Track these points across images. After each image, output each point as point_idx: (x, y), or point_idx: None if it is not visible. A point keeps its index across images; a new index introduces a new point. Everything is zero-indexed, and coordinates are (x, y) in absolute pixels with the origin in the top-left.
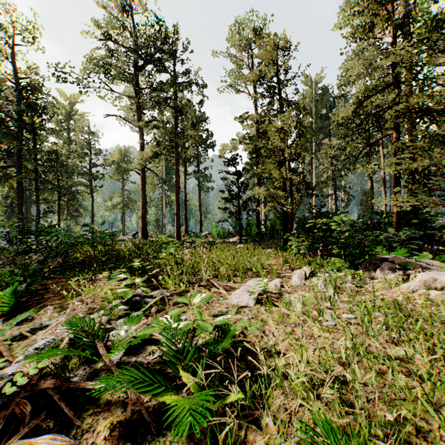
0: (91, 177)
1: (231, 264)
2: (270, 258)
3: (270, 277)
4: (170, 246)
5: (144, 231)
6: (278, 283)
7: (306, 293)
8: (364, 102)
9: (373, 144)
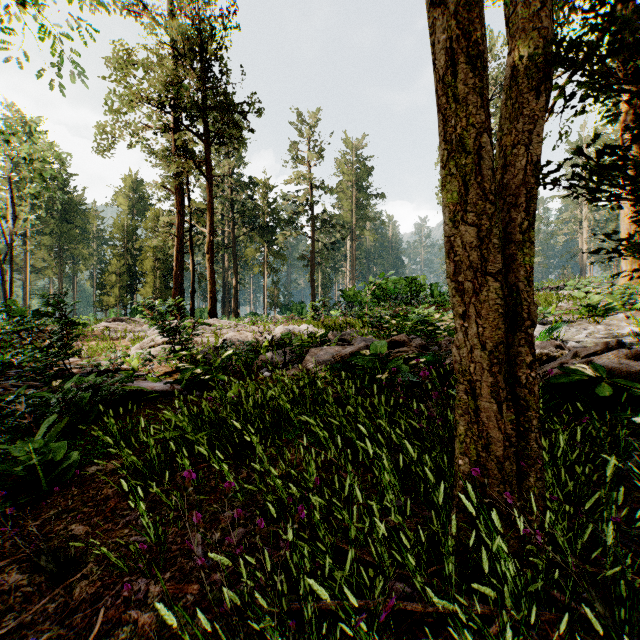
0: None
1: None
2: None
3: None
4: None
5: None
6: None
7: None
8: None
9: None
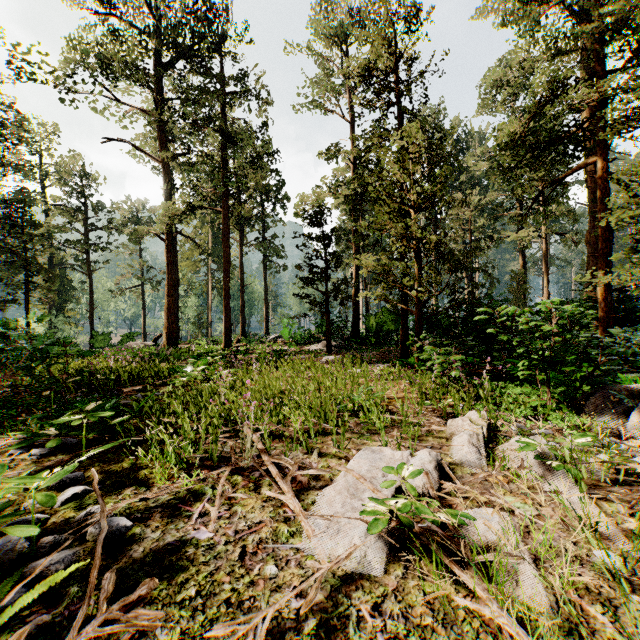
0: (88, 246)
1: (314, 404)
2: (389, 386)
3: (400, 436)
4: (202, 361)
5: (170, 334)
6: (429, 464)
7: (508, 498)
8: (548, 106)
9: (559, 183)
